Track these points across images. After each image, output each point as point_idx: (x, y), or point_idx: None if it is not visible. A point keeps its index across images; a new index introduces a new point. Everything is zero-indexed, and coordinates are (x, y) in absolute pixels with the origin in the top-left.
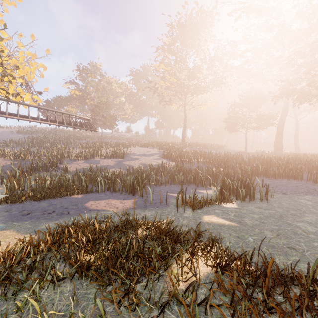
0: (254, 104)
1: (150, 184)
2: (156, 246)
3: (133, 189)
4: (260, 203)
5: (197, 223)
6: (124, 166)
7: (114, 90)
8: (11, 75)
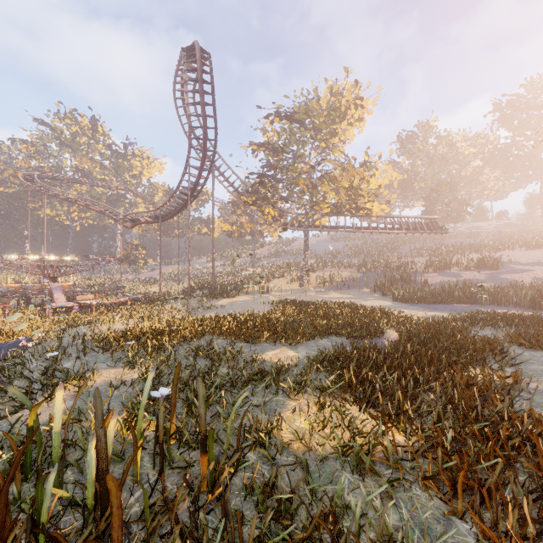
0: None
1: None
2: None
3: (533, 303)
4: None
5: None
6: (503, 281)
7: (461, 154)
8: (374, 194)
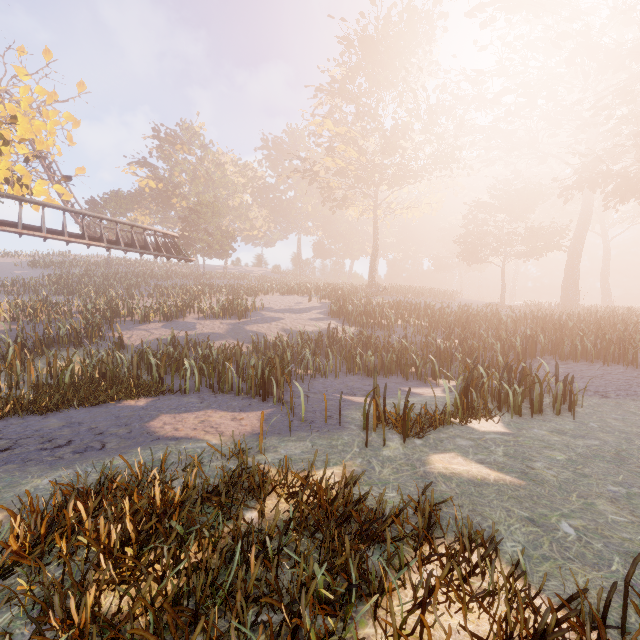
0: (519, 205)
1: (303, 373)
2: (315, 564)
3: (263, 385)
4: (556, 421)
5: (417, 478)
6: (247, 335)
7: (229, 178)
8: (0, 136)
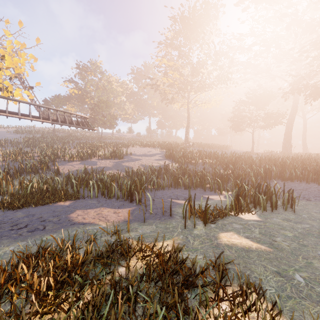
0: (261, 102)
1: (151, 188)
2: (157, 305)
3: (130, 194)
4: (285, 214)
5: (213, 247)
6: (123, 167)
7: (114, 88)
8: None
